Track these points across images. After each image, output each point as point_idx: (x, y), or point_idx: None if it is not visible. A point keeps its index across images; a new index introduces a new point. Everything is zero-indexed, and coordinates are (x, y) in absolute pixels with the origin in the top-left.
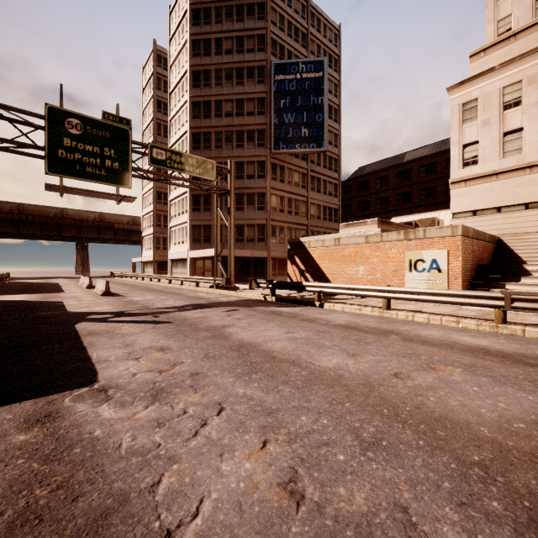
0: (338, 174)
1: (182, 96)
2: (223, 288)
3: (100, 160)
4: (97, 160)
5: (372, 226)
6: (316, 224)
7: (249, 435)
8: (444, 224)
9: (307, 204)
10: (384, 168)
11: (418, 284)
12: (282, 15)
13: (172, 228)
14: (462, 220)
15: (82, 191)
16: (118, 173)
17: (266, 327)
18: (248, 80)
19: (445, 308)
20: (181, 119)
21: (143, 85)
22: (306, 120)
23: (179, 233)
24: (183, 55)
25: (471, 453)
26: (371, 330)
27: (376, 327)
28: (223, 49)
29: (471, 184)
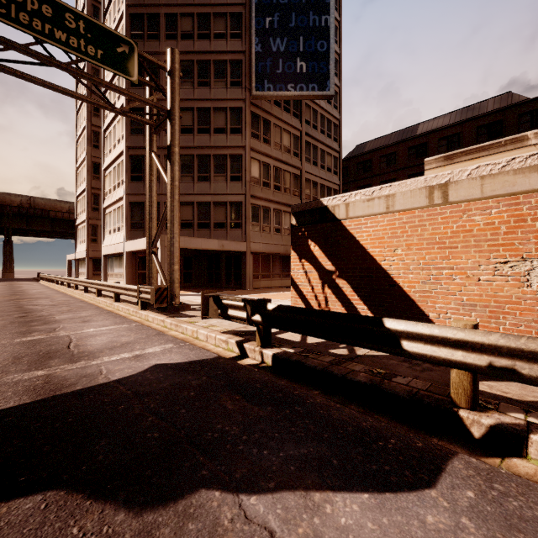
0: (338, 145)
1: (118, 10)
2: (156, 308)
3: None
4: None
5: None
6: None
7: None
8: None
9: (300, 179)
10: (392, 143)
11: None
12: None
13: (107, 209)
14: None
15: None
16: None
17: None
18: None
19: None
20: None
21: None
22: (303, 49)
23: (114, 215)
24: None
25: None
26: None
27: None
28: None
29: None
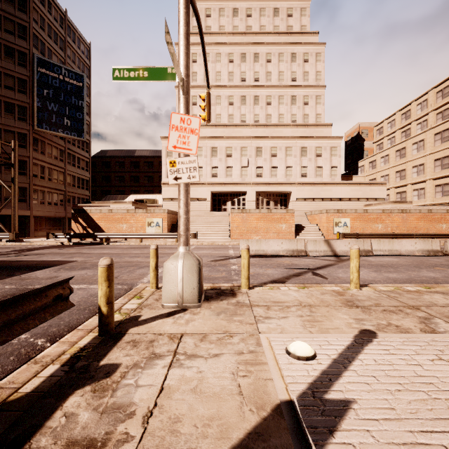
0: (89, 154)
1: None
2: (6, 241)
3: None
4: None
5: (130, 204)
6: (72, 191)
7: (135, 258)
8: (159, 202)
9: (64, 174)
10: (122, 156)
11: (151, 232)
12: (43, 17)
13: None
14: (167, 202)
15: None
16: None
17: (99, 250)
18: (7, 57)
19: (161, 241)
20: None
21: None
22: (68, 113)
23: None
24: None
25: (169, 254)
26: (141, 248)
27: (141, 247)
28: None
29: (170, 186)
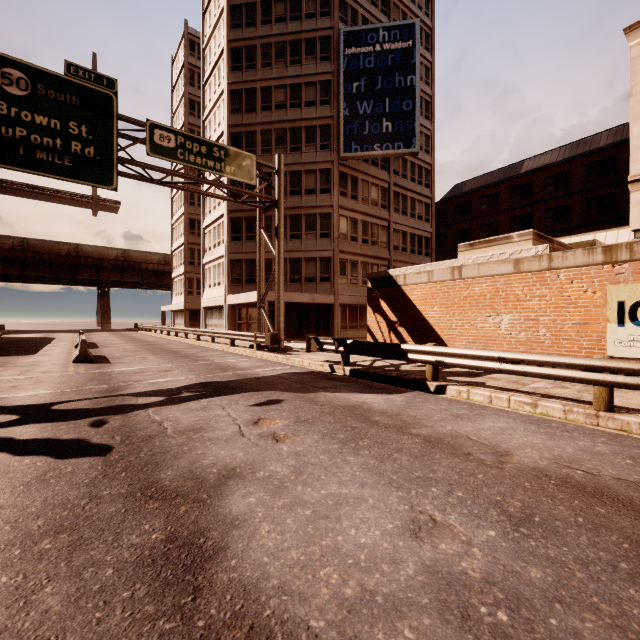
0: (430, 190)
1: (218, 85)
2: (267, 349)
3: (61, 142)
4: (57, 140)
5: (522, 244)
6: (401, 259)
7: None
8: None
9: (388, 231)
10: (493, 183)
11: None
12: None
13: (206, 265)
14: None
15: (21, 186)
16: (94, 164)
17: (340, 483)
18: (307, 57)
19: None
20: (217, 117)
21: (173, 83)
22: (389, 110)
23: (214, 271)
24: (219, 30)
25: None
26: None
27: None
28: (272, 15)
29: None
